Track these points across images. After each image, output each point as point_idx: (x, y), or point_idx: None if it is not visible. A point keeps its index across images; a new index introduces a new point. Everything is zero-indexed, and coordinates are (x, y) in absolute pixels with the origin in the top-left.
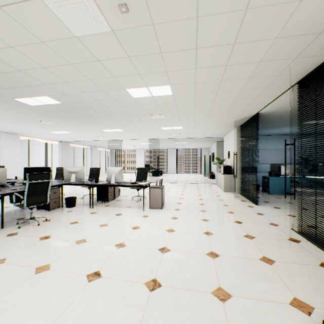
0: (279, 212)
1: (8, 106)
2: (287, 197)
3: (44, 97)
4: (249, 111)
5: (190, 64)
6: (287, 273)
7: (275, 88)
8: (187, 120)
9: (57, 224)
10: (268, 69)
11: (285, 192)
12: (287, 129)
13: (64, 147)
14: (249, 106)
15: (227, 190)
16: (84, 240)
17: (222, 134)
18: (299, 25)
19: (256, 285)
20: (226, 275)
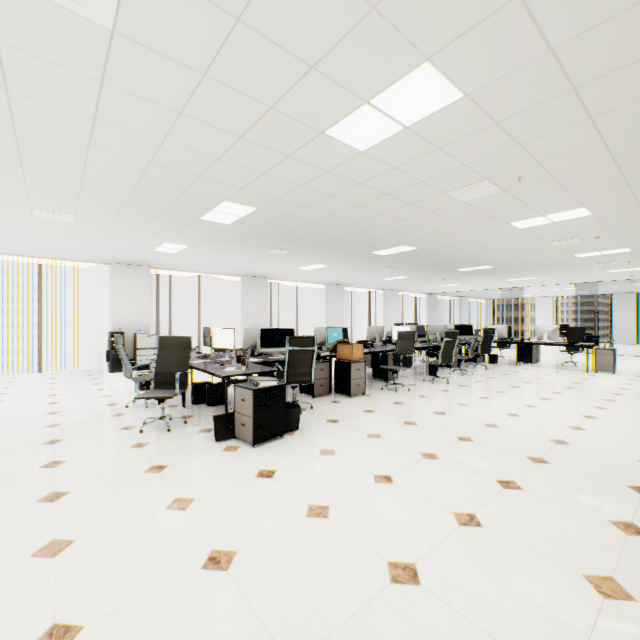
0: None
1: (440, 273)
2: None
3: (483, 266)
4: None
5: None
6: None
7: None
8: None
9: (501, 370)
10: None
11: None
12: None
13: (431, 300)
14: None
15: None
16: (540, 378)
17: None
18: None
19: None
20: None
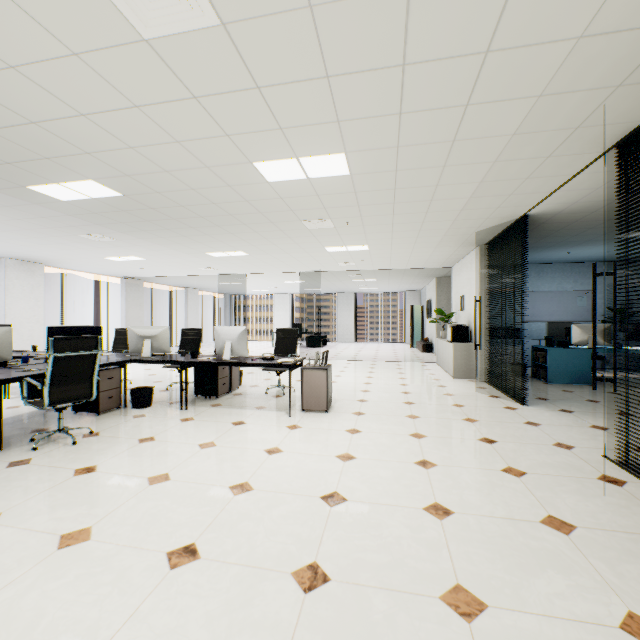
0: (572, 421)
1: (17, 203)
2: (585, 390)
3: (87, 182)
4: (507, 210)
5: (388, 102)
6: (605, 554)
7: (568, 157)
8: (379, 231)
9: (113, 442)
10: (556, 113)
11: (593, 377)
12: (584, 250)
13: (132, 288)
14: (508, 198)
15: (459, 375)
16: (166, 476)
17: (449, 261)
18: (636, 2)
19: (540, 582)
20: (471, 556)
